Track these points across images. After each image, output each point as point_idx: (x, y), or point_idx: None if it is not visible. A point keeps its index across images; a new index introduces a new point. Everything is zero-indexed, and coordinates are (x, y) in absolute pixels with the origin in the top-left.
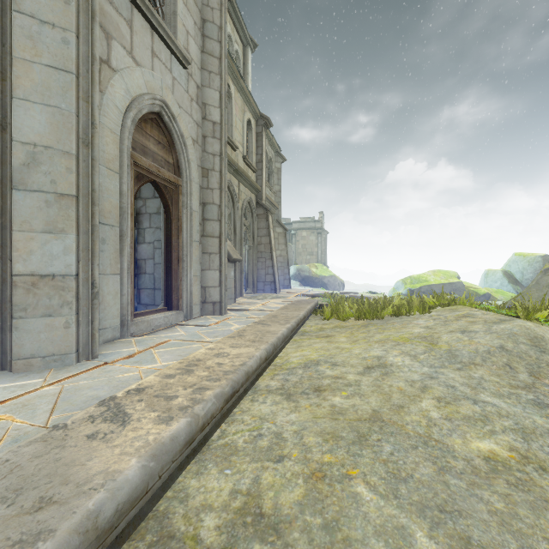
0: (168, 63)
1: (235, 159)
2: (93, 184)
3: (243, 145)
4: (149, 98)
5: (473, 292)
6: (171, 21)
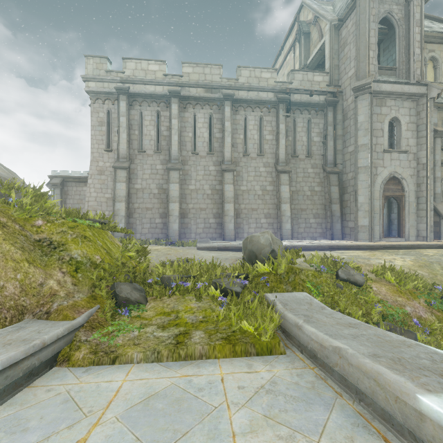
0: (397, 157)
1: None
2: (372, 207)
3: None
4: (389, 175)
5: None
6: (399, 142)
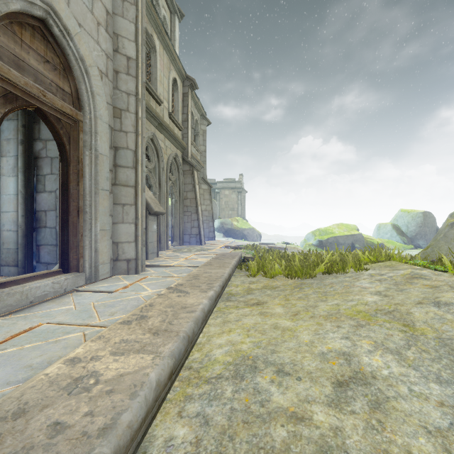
0: None
1: (160, 113)
2: None
3: (168, 102)
4: None
5: (371, 242)
6: None
